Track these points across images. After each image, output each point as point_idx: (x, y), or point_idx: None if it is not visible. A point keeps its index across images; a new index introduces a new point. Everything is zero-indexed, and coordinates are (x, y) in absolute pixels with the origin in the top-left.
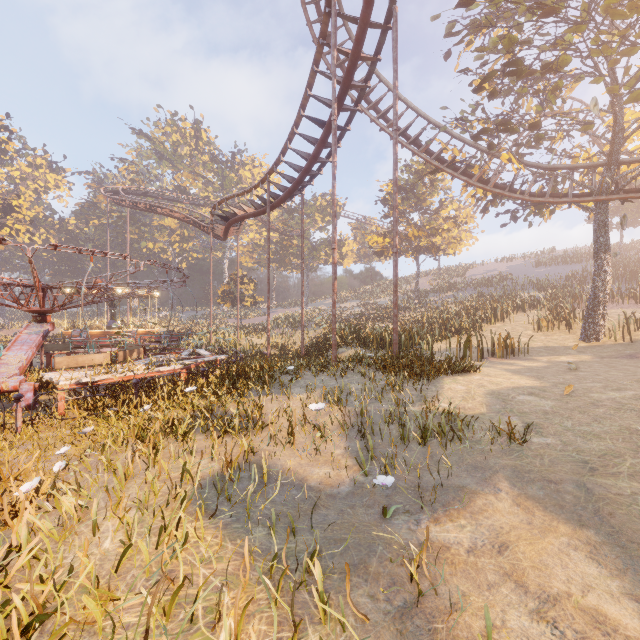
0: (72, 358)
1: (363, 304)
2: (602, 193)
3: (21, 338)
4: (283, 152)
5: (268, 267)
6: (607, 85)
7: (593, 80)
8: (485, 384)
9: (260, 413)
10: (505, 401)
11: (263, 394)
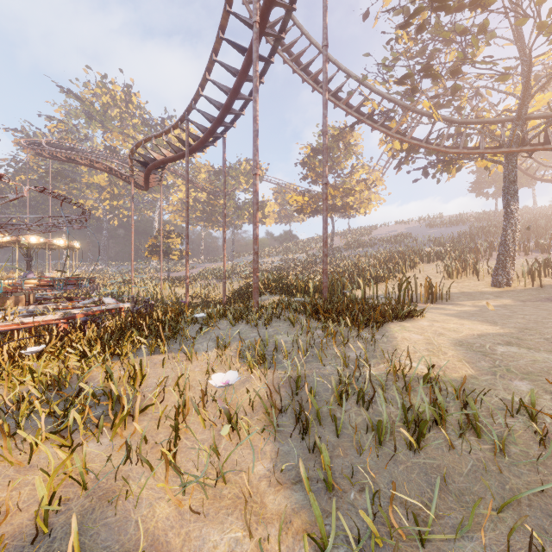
0: None
1: (283, 259)
2: (512, 146)
3: None
4: (202, 85)
5: (187, 210)
6: (517, 42)
7: (518, 21)
8: (442, 331)
9: (140, 384)
10: (487, 354)
11: (157, 352)
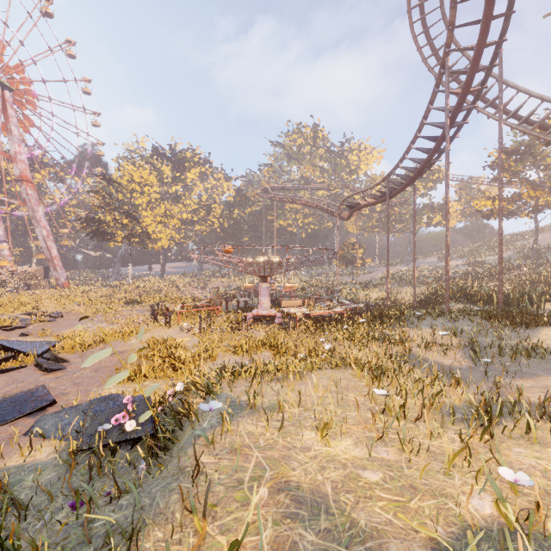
0: (288, 302)
1: (469, 263)
2: None
3: (262, 290)
4: (401, 161)
5: (387, 242)
6: None
7: None
8: None
9: (404, 336)
10: None
11: (401, 327)
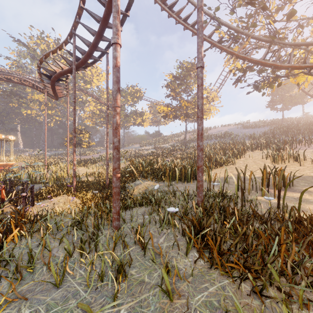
0: None
1: (155, 147)
2: None
3: None
4: None
5: (74, 109)
6: None
7: None
8: None
9: None
10: None
11: None
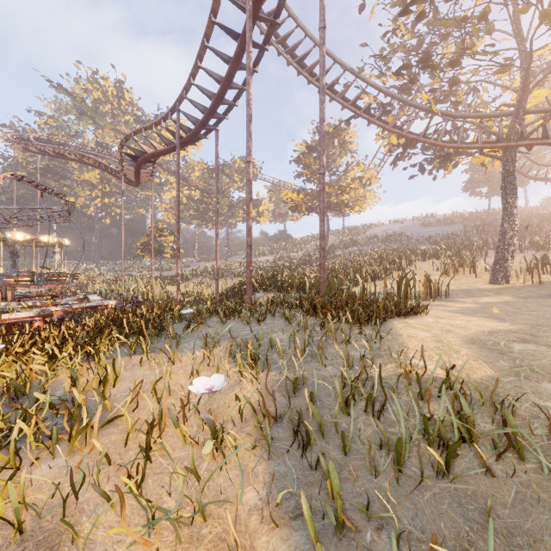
0: None
1: (278, 257)
2: (511, 140)
3: None
4: (193, 73)
5: (178, 205)
6: (516, 34)
7: (520, 9)
8: (449, 328)
9: (114, 389)
10: (504, 353)
11: (138, 352)
